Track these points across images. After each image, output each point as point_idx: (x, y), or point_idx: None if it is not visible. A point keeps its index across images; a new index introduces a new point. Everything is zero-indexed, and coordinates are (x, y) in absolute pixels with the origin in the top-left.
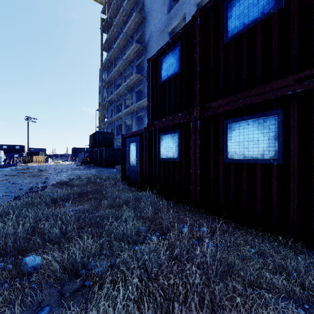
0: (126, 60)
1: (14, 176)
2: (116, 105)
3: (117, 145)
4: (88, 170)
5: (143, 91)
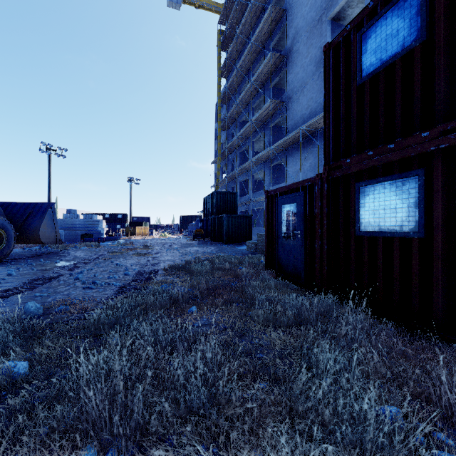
0: (255, 82)
1: (117, 253)
2: (239, 153)
3: (241, 211)
4: (204, 246)
5: (281, 126)
